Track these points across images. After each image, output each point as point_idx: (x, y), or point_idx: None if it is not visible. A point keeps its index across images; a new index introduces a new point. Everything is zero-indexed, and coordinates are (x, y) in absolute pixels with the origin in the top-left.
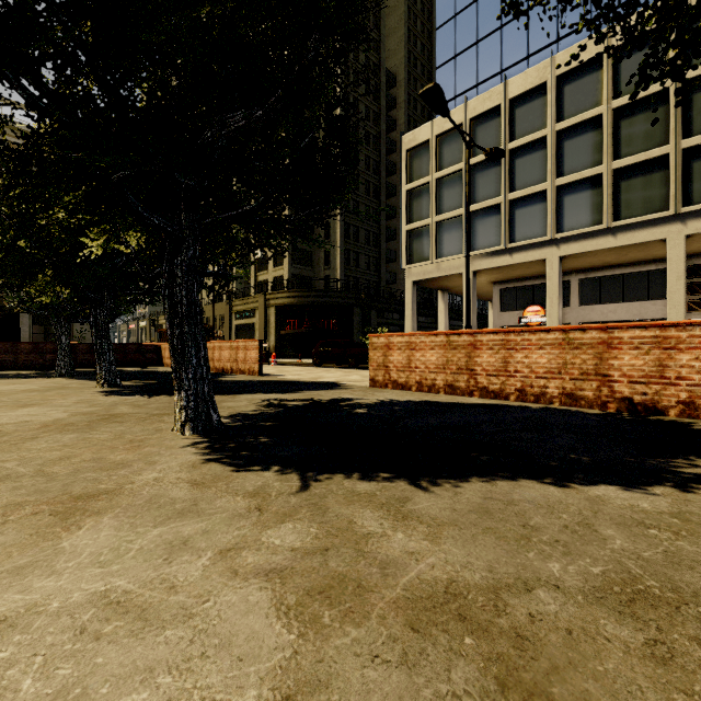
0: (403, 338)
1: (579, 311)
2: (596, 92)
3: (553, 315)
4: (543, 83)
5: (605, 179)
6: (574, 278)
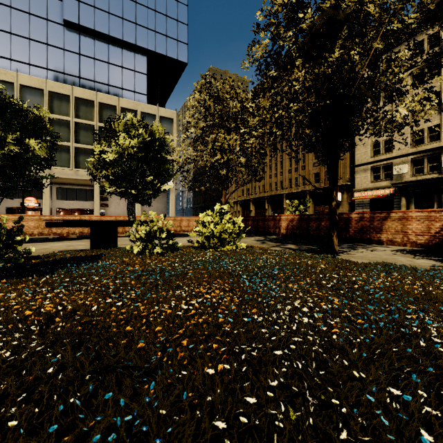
0: (16, 217)
1: (57, 202)
2: (68, 110)
3: (47, 204)
4: (42, 89)
5: (72, 149)
6: (54, 186)
